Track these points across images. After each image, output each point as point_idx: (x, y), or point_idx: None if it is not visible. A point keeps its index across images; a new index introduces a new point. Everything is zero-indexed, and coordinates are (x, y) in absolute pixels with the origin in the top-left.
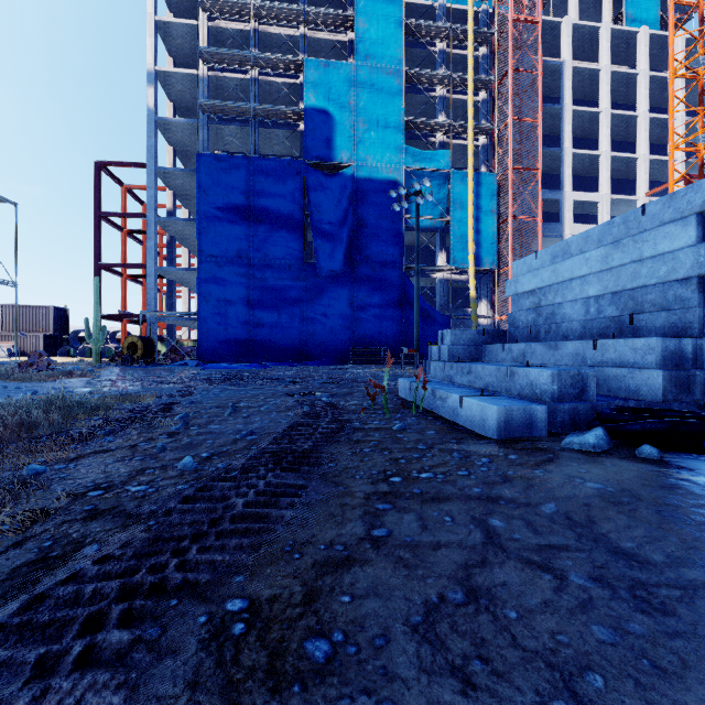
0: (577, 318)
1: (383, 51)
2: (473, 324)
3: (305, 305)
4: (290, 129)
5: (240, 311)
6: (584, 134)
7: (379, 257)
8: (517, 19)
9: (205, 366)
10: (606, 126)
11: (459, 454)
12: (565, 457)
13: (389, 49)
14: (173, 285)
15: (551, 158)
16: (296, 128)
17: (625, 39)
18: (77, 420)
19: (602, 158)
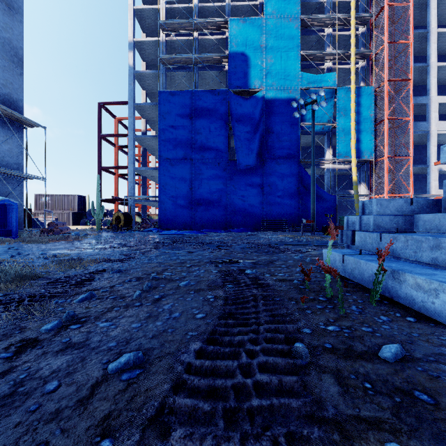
0: None
1: (285, 5)
2: (355, 201)
3: (229, 190)
4: (219, 70)
5: (186, 195)
6: (445, 52)
7: (282, 154)
8: None
9: (162, 232)
10: None
11: None
12: None
13: (289, 3)
14: (145, 180)
15: (418, 72)
16: (223, 68)
17: None
18: None
19: None
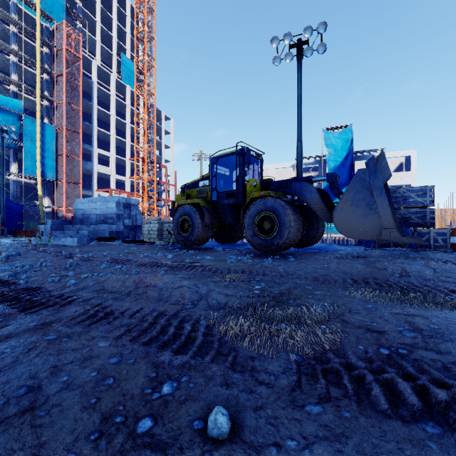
0: (95, 219)
1: None
2: (40, 211)
3: None
4: None
5: None
6: (104, 120)
7: None
8: (68, 49)
9: None
10: (113, 122)
11: (71, 246)
12: (90, 244)
13: None
14: None
15: (87, 127)
16: None
17: (121, 85)
18: None
19: (111, 136)
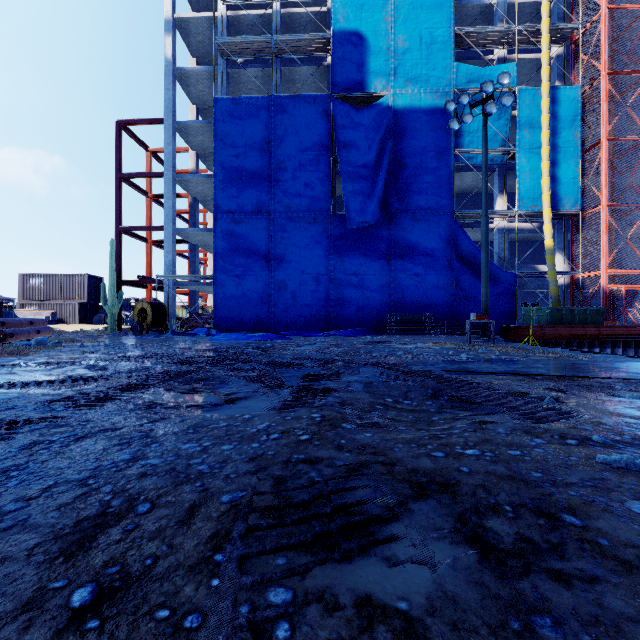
0: None
1: None
2: (550, 283)
3: (333, 264)
4: (315, 64)
5: (259, 272)
6: None
7: (422, 203)
8: None
9: (214, 336)
10: None
11: None
12: None
13: None
14: (196, 250)
15: None
16: (323, 61)
17: None
18: None
19: None
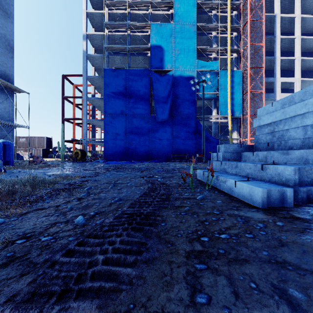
0: (299, 137)
1: (187, 16)
2: (230, 143)
3: (151, 135)
4: (144, 56)
5: (122, 138)
6: (286, 49)
7: (185, 112)
8: None
9: (107, 162)
10: (298, 44)
11: (241, 218)
12: None
13: (189, 15)
14: (94, 127)
15: (269, 62)
16: (147, 55)
17: (308, 0)
18: (39, 189)
19: (296, 60)
